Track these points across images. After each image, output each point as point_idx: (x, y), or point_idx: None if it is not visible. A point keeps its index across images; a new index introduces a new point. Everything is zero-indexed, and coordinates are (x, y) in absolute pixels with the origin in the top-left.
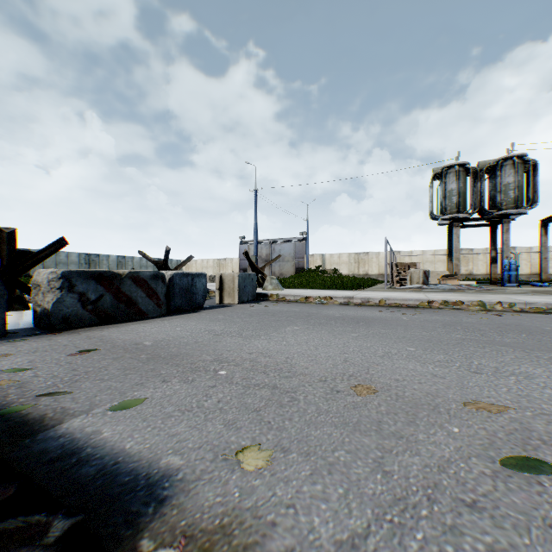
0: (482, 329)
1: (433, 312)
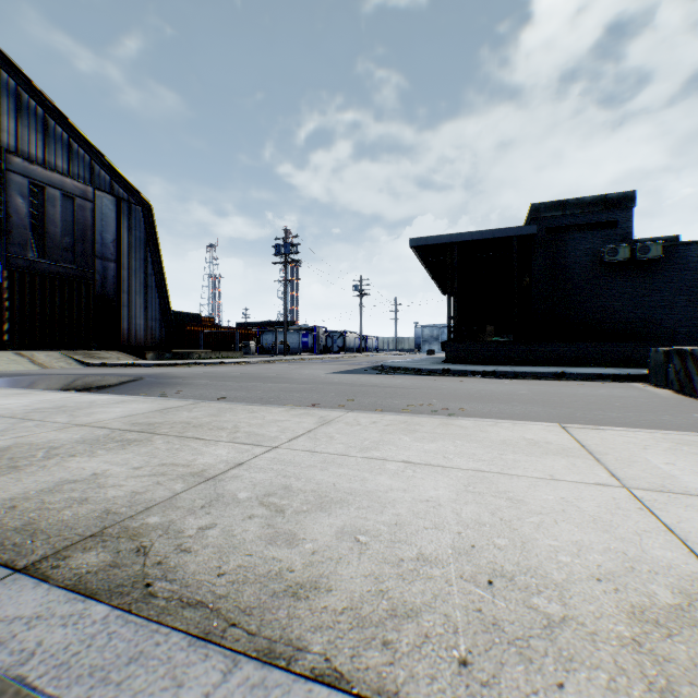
0: (384, 393)
1: (385, 409)
